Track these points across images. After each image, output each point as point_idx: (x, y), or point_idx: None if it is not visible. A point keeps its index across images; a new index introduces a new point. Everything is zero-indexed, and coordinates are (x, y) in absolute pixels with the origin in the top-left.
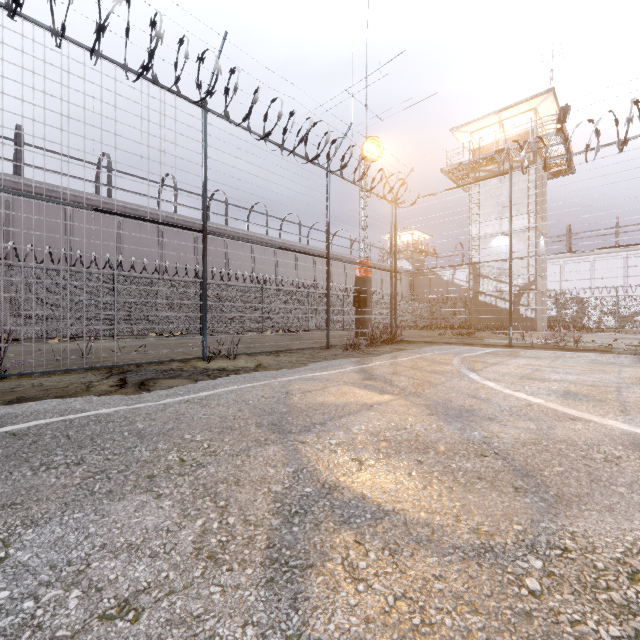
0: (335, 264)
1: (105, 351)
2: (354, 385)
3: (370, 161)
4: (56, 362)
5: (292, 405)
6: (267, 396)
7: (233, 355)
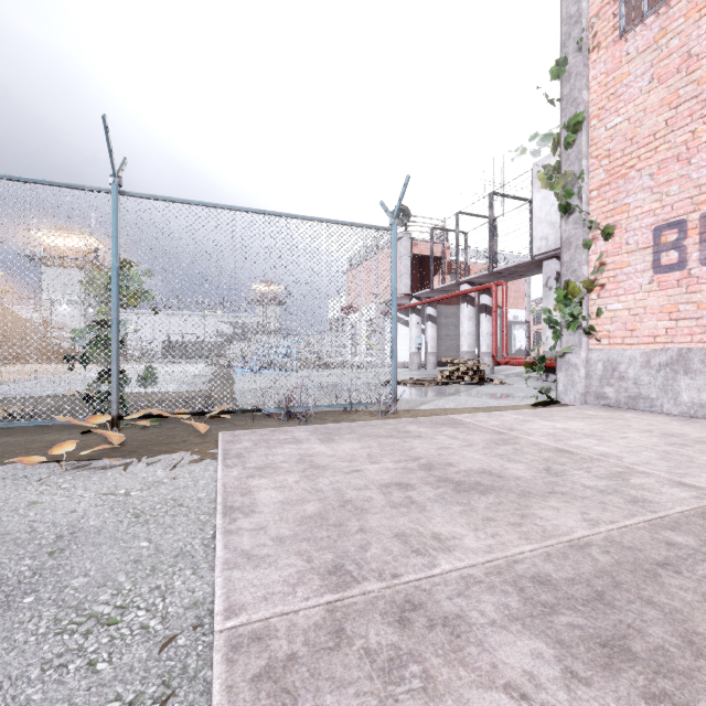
0: None
1: None
2: None
3: None
4: None
5: None
6: None
7: None
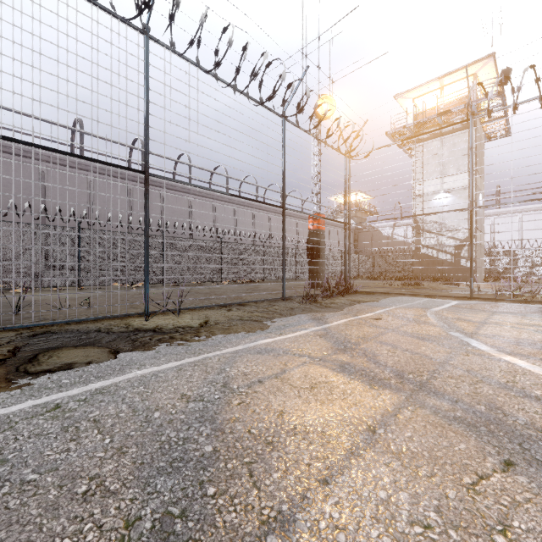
0: (288, 221)
1: (53, 303)
2: (325, 364)
3: (327, 107)
4: None
5: (226, 428)
6: (191, 395)
7: (178, 310)
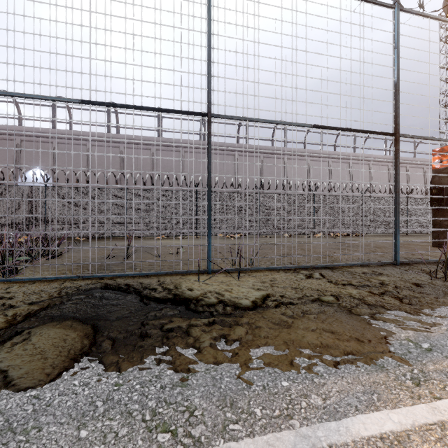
0: None
1: (163, 250)
2: None
3: None
4: (102, 261)
5: None
6: None
7: (238, 273)
